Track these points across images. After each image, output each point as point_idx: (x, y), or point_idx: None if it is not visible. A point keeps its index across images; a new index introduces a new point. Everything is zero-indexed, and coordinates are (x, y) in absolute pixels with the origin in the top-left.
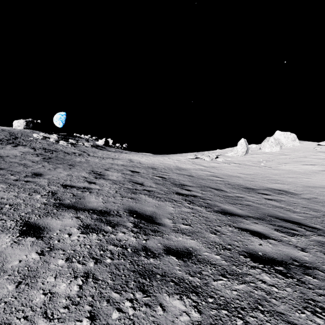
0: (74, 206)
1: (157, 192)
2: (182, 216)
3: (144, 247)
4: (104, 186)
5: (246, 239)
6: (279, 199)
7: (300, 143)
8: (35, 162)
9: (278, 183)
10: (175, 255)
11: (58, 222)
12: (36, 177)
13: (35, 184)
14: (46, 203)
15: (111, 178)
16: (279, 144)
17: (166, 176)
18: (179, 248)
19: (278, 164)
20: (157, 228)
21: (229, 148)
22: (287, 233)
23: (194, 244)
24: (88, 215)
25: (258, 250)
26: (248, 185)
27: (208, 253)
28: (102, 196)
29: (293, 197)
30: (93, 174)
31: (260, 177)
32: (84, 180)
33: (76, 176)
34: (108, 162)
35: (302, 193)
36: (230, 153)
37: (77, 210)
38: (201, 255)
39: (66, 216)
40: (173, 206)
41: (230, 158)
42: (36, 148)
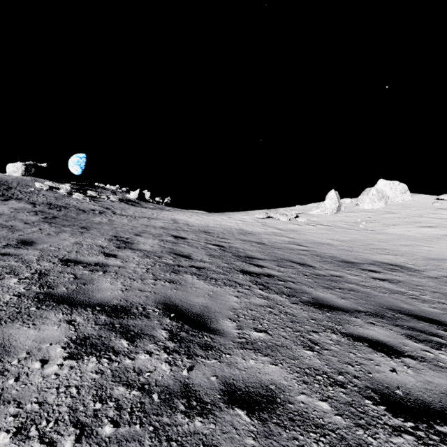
0: (71, 298)
1: (212, 270)
2: (252, 313)
3: (185, 386)
4: (129, 260)
5: (366, 360)
6: (395, 279)
7: (413, 197)
8: (29, 223)
9: (387, 253)
10: (245, 404)
11: (30, 332)
12: (23, 247)
13: (16, 258)
14: (22, 294)
15: (143, 248)
16: (383, 198)
17: (226, 244)
18: (251, 385)
19: (384, 226)
20: (211, 340)
21: (313, 204)
22: (427, 342)
23: (278, 375)
24: (91, 316)
25: (393, 384)
26: (345, 256)
27: (306, 397)
28: (123, 278)
29: (414, 275)
30: (115, 241)
31: (361, 246)
32: (99, 250)
33: (88, 246)
34: (142, 223)
35: (426, 269)
36: (315, 210)
37: (74, 306)
38: (293, 403)
39: (50, 320)
40: (237, 294)
41: (316, 217)
42: (37, 202)
